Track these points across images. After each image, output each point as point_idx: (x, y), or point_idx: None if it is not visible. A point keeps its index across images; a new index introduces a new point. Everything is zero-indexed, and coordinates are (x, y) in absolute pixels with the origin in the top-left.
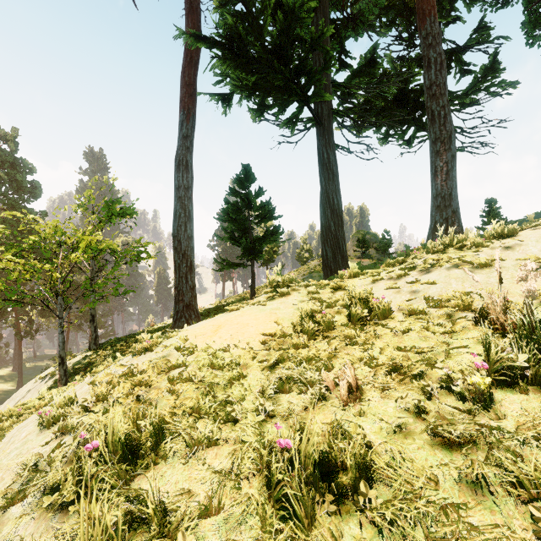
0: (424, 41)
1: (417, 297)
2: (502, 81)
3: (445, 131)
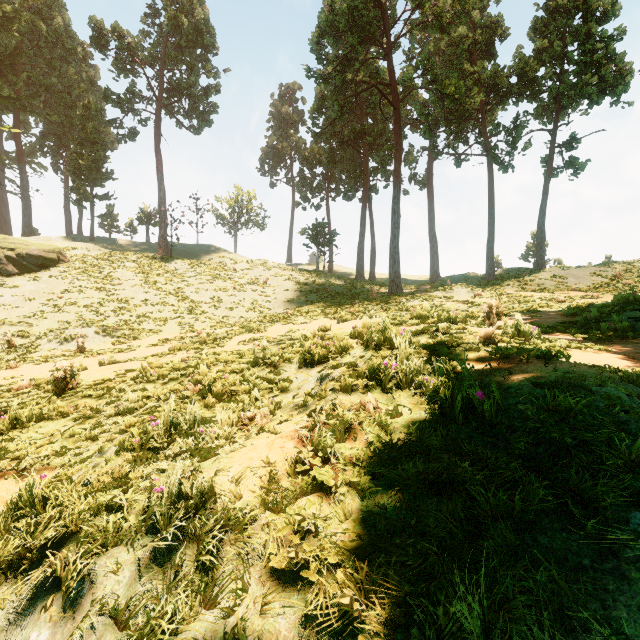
0: (21, 170)
1: (39, 240)
2: (39, 163)
3: (29, 203)
